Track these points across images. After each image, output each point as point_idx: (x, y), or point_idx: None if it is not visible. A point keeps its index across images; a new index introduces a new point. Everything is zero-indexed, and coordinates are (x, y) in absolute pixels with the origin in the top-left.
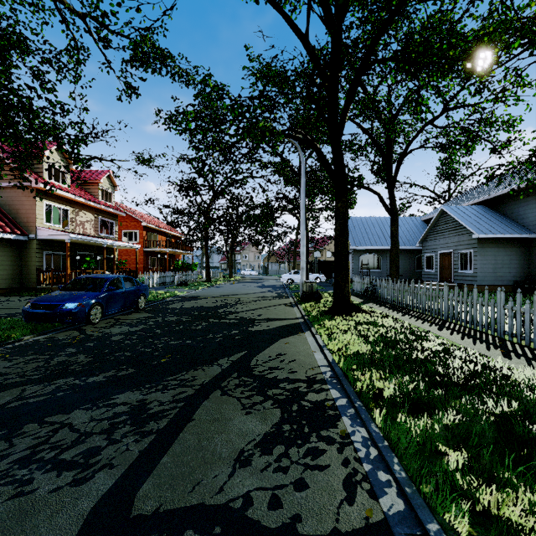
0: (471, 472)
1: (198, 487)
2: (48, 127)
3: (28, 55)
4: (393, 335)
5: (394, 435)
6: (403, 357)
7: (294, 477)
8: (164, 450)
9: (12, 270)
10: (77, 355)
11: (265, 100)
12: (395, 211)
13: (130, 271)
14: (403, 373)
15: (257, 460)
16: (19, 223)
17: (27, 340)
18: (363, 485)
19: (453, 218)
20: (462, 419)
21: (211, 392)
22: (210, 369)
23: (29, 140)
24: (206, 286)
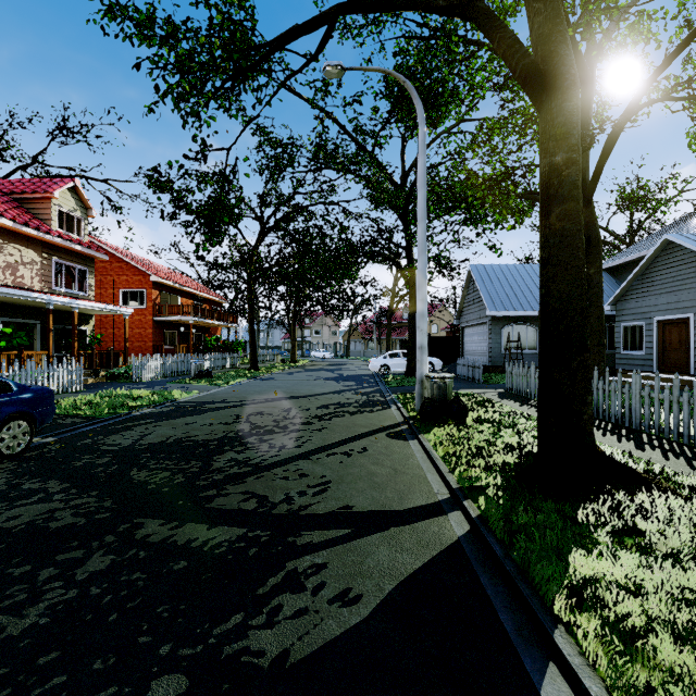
0: None
1: None
2: None
3: None
4: None
5: None
6: None
7: None
8: None
9: None
10: None
11: None
12: (596, 236)
13: (111, 353)
14: None
15: None
16: None
17: None
18: None
19: (693, 254)
20: None
21: None
22: None
23: None
24: (244, 379)
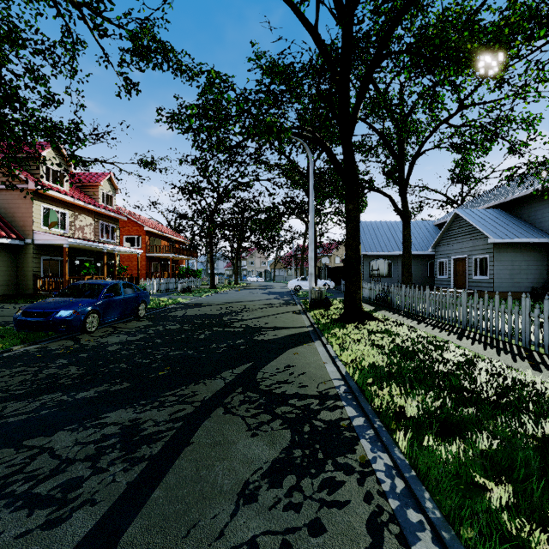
0: (517, 511)
1: (194, 530)
2: (38, 120)
3: (18, 45)
4: (410, 345)
5: (422, 464)
6: (423, 369)
7: (308, 517)
8: (156, 481)
9: (7, 276)
10: (68, 367)
11: (272, 95)
12: (408, 214)
13: (131, 277)
14: (425, 389)
15: (264, 494)
16: (15, 227)
17: (16, 350)
18: (390, 527)
19: (468, 222)
20: (502, 445)
21: (213, 410)
22: (212, 383)
23: (17, 134)
24: (210, 293)
